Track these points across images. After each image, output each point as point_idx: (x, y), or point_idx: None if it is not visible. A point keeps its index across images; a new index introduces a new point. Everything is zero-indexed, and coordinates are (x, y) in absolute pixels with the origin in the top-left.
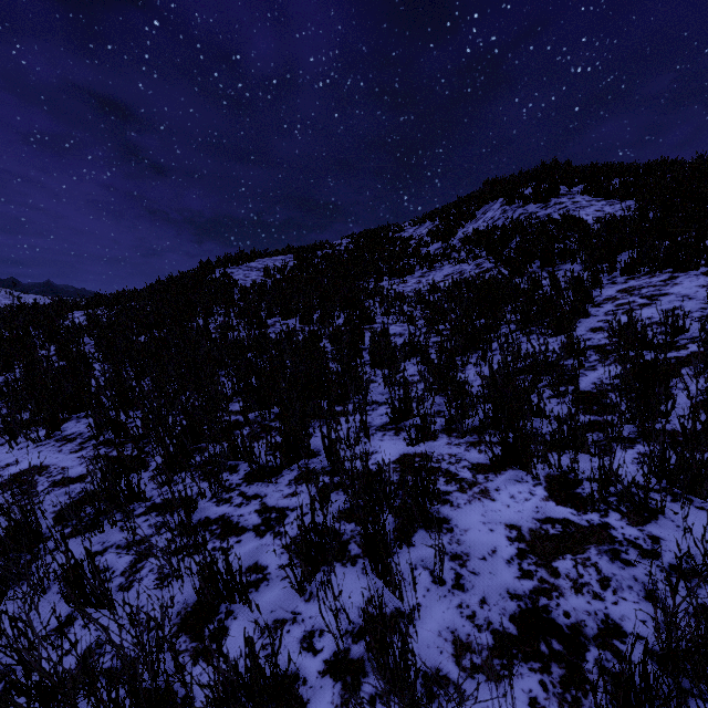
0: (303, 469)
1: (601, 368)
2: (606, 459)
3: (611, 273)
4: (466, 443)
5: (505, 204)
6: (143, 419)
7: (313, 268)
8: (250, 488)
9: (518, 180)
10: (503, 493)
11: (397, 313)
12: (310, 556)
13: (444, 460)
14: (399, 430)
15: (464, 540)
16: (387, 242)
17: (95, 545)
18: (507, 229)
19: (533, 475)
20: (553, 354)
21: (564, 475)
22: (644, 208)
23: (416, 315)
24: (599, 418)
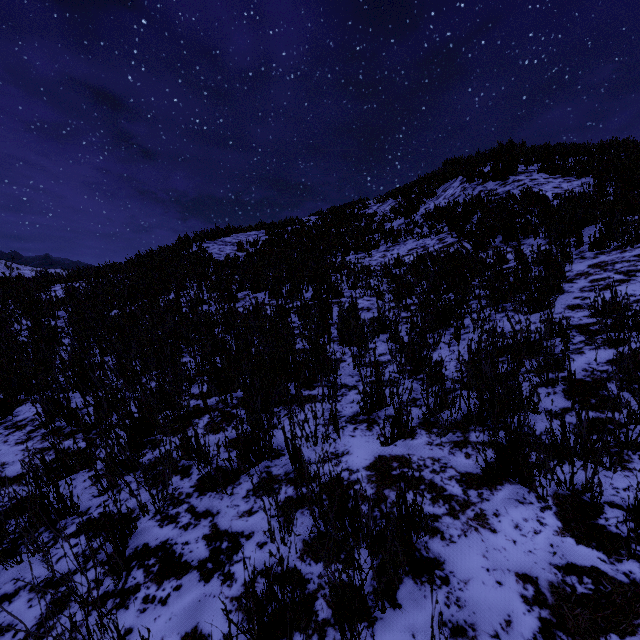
0: (264, 475)
1: (589, 352)
2: (626, 474)
3: (578, 248)
4: (449, 442)
5: (464, 182)
6: (95, 406)
7: (284, 242)
8: (201, 500)
9: (477, 160)
10: (505, 521)
11: (364, 287)
12: (263, 634)
13: (426, 467)
14: (372, 423)
15: (465, 599)
16: (353, 218)
17: (7, 584)
18: (468, 205)
19: (538, 493)
20: (531, 334)
21: (577, 495)
22: (602, 184)
23: (383, 289)
24: (601, 415)
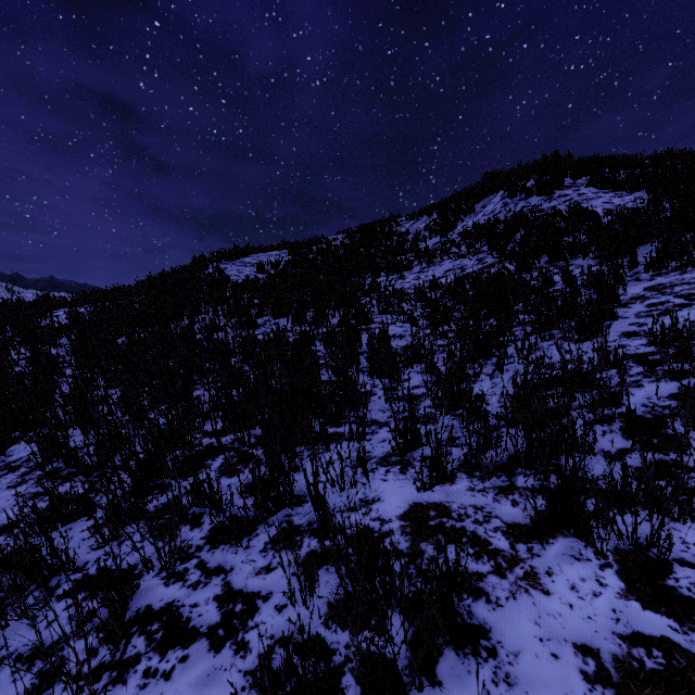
0: (284, 524)
1: (648, 385)
2: None
3: (632, 269)
4: (493, 488)
5: (505, 197)
6: (97, 446)
7: (308, 263)
8: (213, 554)
9: (519, 173)
10: (559, 581)
11: (396, 312)
12: None
13: (468, 517)
14: (406, 465)
15: (515, 675)
16: (384, 237)
17: None
18: (510, 222)
19: (596, 548)
20: (583, 364)
21: (641, 551)
22: (657, 199)
23: (417, 315)
24: (665, 457)
